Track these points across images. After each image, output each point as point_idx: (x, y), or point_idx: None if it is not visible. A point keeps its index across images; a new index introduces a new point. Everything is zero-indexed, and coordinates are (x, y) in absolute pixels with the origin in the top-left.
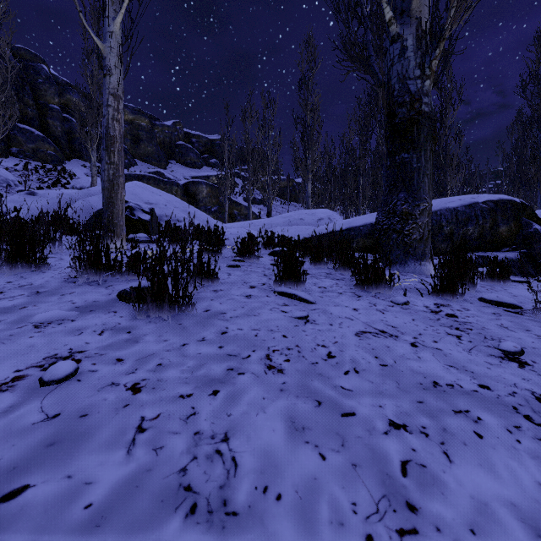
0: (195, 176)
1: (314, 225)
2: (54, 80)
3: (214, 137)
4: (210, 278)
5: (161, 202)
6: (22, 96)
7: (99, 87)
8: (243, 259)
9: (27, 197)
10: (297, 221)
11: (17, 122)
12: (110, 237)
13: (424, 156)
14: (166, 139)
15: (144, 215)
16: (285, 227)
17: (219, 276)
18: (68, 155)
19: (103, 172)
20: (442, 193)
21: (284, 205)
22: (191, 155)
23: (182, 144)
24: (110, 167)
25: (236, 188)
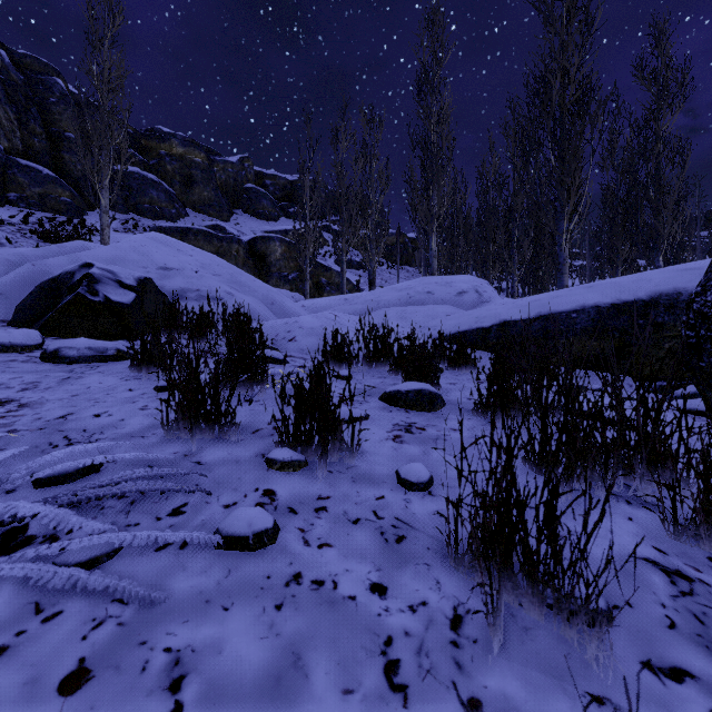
0: (269, 230)
1: (451, 303)
2: (74, 101)
3: (295, 177)
4: None
5: (190, 266)
6: (25, 121)
7: None
8: (302, 448)
9: None
10: (423, 295)
11: (18, 158)
12: None
13: None
14: (230, 180)
15: (122, 293)
16: (404, 310)
17: None
18: (91, 204)
19: None
20: (652, 247)
21: (392, 270)
22: (264, 202)
23: (251, 187)
24: None
25: (325, 246)
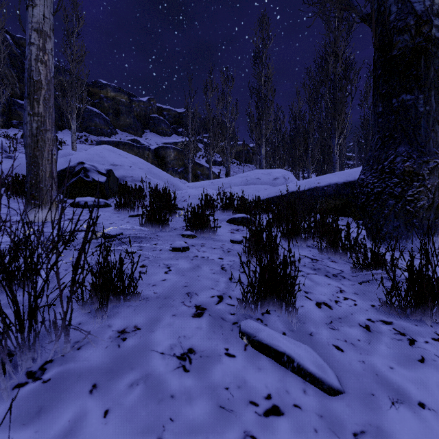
0: (166, 142)
1: (270, 184)
2: None
3: (181, 110)
4: (124, 294)
5: (127, 164)
6: (22, 78)
7: (21, 22)
8: (195, 232)
9: (4, 160)
10: (254, 180)
11: (17, 99)
12: (33, 204)
13: (435, 97)
14: (142, 112)
15: (100, 177)
16: (243, 187)
17: (149, 277)
18: (60, 126)
19: (25, 126)
20: None
21: (240, 166)
22: (162, 125)
23: (155, 116)
24: (33, 119)
25: (199, 152)
